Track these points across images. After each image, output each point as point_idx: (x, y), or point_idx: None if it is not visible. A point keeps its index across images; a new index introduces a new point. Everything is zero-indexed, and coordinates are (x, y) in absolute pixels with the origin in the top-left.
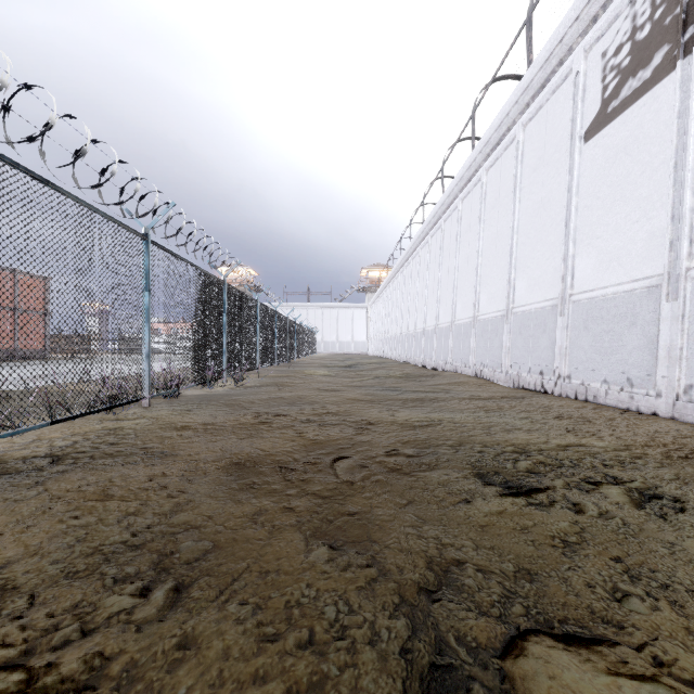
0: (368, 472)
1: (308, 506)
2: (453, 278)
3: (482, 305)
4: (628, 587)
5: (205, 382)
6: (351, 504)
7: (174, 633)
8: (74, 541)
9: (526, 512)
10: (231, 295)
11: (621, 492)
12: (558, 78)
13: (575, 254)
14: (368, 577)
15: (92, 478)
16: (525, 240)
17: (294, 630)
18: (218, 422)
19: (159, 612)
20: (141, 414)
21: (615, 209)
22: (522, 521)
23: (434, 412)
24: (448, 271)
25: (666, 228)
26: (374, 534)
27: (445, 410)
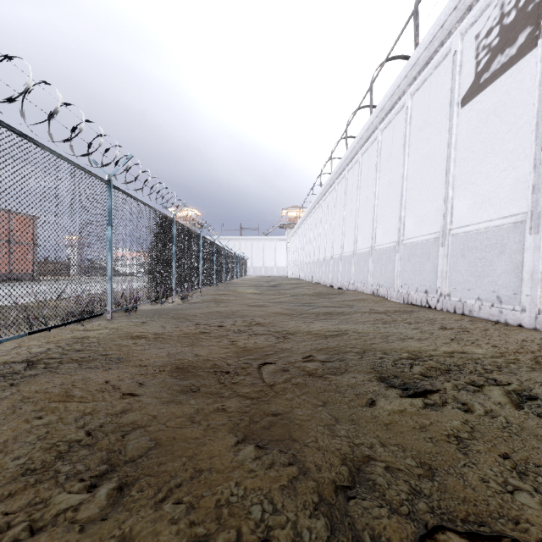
0: (288, 375)
1: (238, 407)
2: (355, 216)
3: (378, 237)
4: (518, 482)
5: (158, 299)
6: (275, 405)
7: (113, 534)
8: (35, 439)
9: (423, 411)
10: (179, 230)
11: (502, 394)
12: (440, 56)
13: (453, 196)
14: (290, 475)
15: (58, 381)
16: (413, 186)
17: (223, 531)
18: (166, 332)
19: (102, 510)
20: (105, 325)
21: (486, 160)
22: (420, 419)
23: (341, 324)
24: (351, 211)
25: (529, 175)
26: (295, 432)
27: (350, 322)
